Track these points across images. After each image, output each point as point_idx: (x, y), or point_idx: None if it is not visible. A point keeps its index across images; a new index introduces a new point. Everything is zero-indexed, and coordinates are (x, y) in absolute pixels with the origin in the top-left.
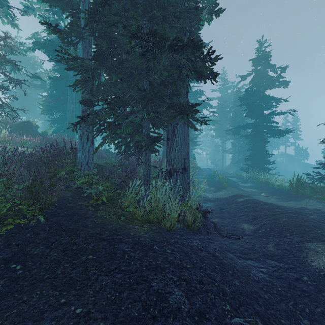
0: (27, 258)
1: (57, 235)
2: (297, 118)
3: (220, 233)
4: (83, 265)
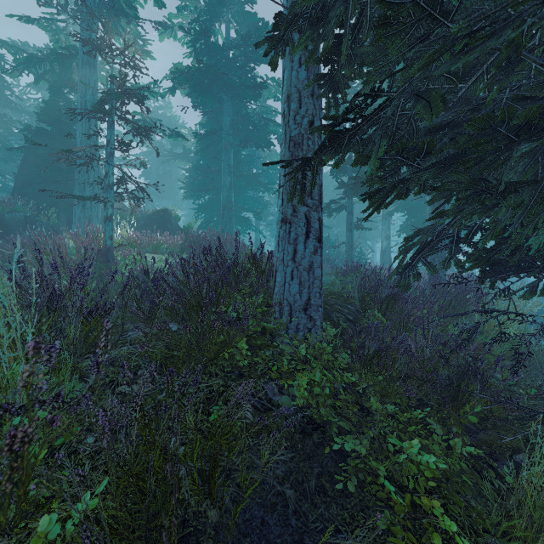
0: None
1: None
2: None
3: None
4: None
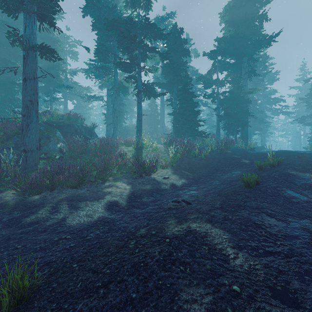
0: None
1: None
2: None
3: None
4: None
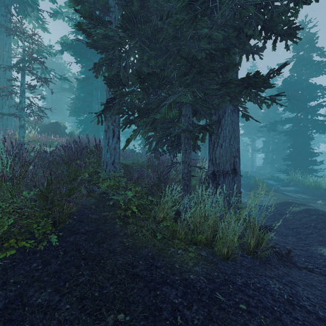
0: (25, 314)
1: (73, 266)
2: None
3: (294, 262)
4: None
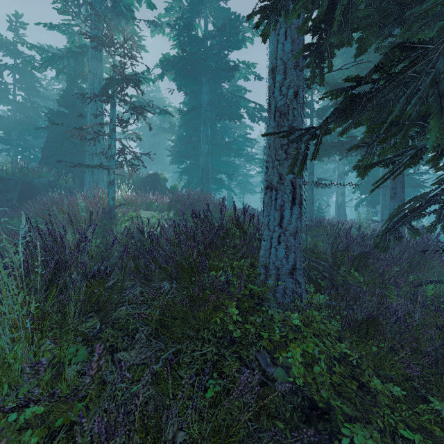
0: None
1: None
2: None
3: None
4: None
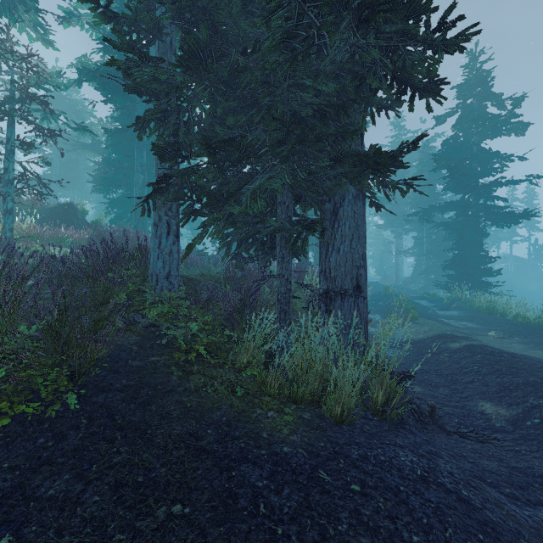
0: (30, 511)
1: (104, 440)
2: (533, 191)
3: (441, 425)
4: (159, 538)
